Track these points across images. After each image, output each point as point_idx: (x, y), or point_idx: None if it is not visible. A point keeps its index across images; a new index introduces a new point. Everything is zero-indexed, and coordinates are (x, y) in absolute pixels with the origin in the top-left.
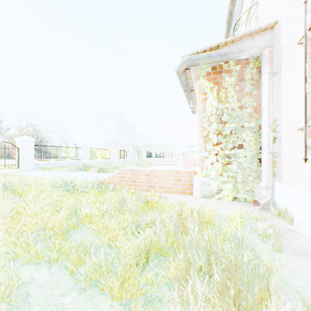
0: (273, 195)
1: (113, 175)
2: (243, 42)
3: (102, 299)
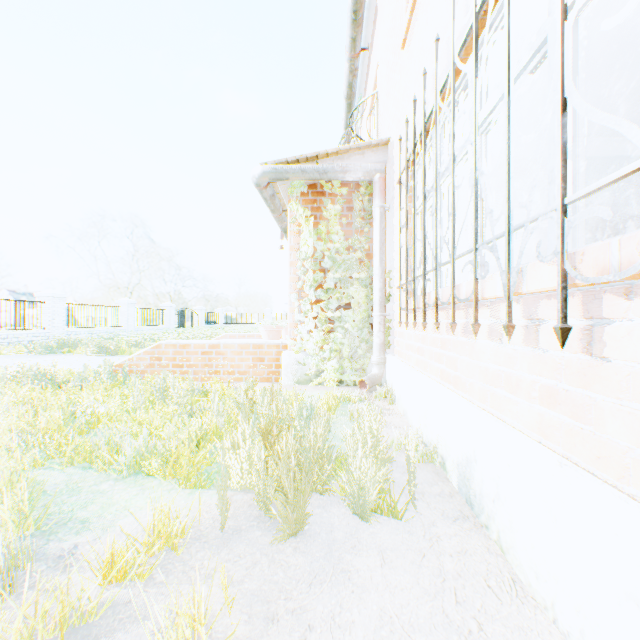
0: (385, 372)
1: (140, 356)
2: (351, 156)
3: (149, 480)
